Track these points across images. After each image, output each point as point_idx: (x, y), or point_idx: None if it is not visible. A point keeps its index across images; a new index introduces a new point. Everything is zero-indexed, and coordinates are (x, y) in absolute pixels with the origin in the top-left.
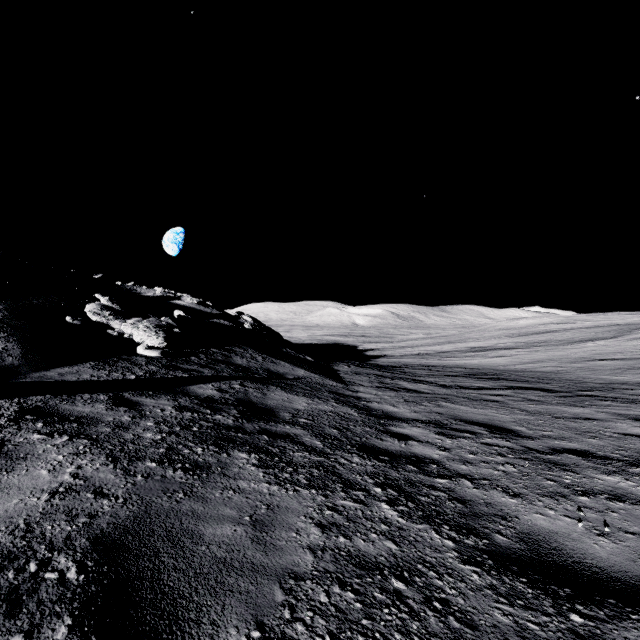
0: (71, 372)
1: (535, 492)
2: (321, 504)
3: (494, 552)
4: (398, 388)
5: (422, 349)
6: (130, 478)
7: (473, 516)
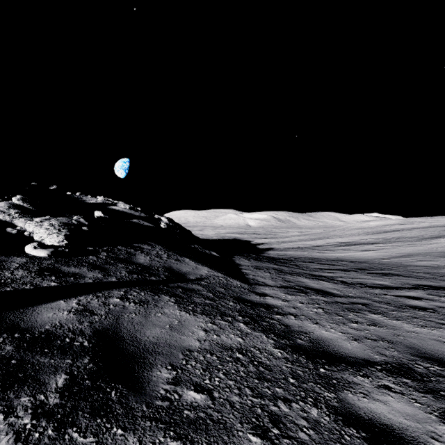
0: None
1: None
2: None
3: None
4: (304, 288)
5: (300, 243)
6: None
7: None
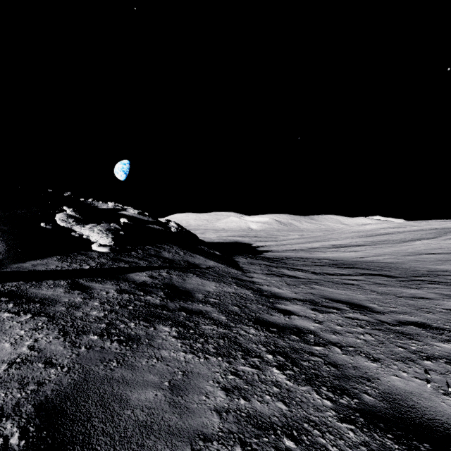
0: (41, 264)
1: (390, 357)
2: (226, 370)
3: (364, 410)
4: (282, 274)
5: (297, 246)
6: (75, 349)
7: (344, 378)
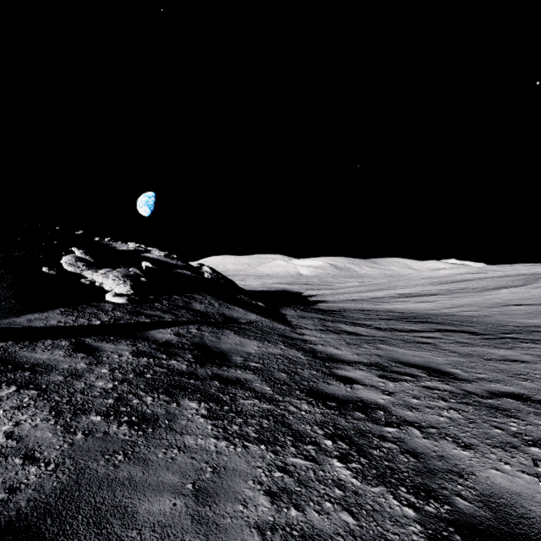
0: (40, 318)
1: (485, 442)
2: (270, 463)
3: (459, 522)
4: (339, 331)
5: (357, 295)
6: (69, 436)
7: (428, 473)
